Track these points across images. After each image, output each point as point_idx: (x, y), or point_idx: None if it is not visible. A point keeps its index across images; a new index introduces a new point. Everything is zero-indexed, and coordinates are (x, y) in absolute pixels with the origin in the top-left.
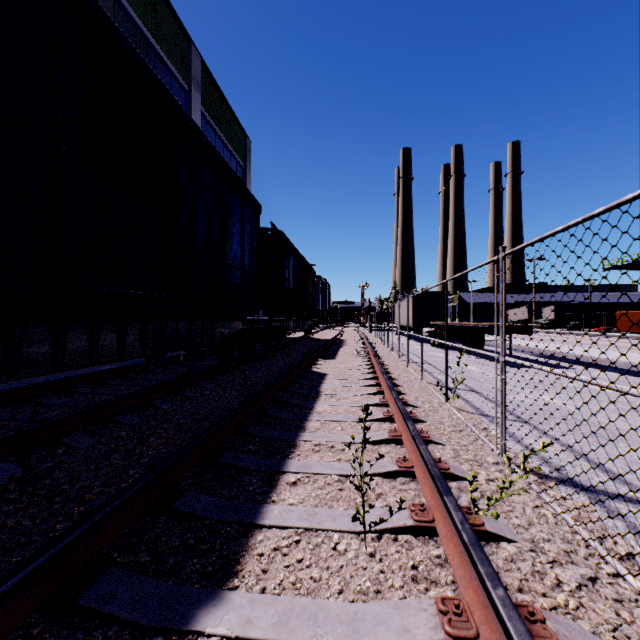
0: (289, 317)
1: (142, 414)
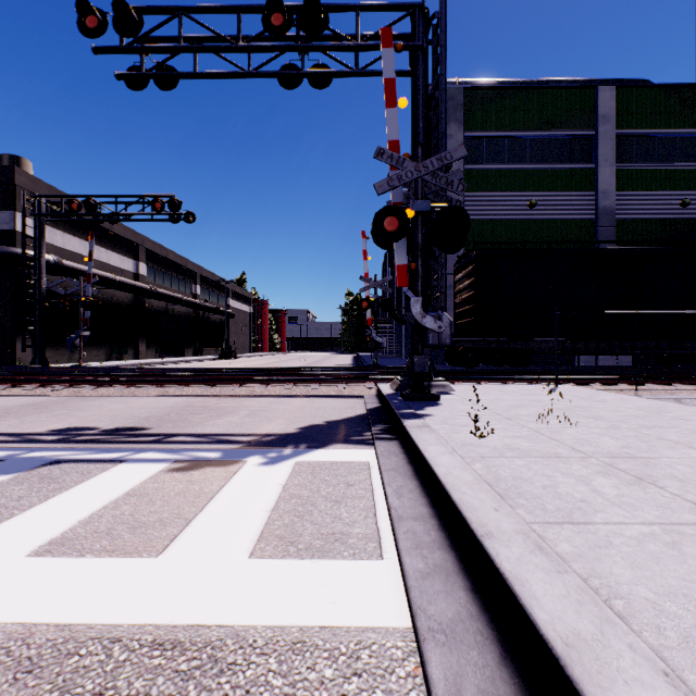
0: None
1: None
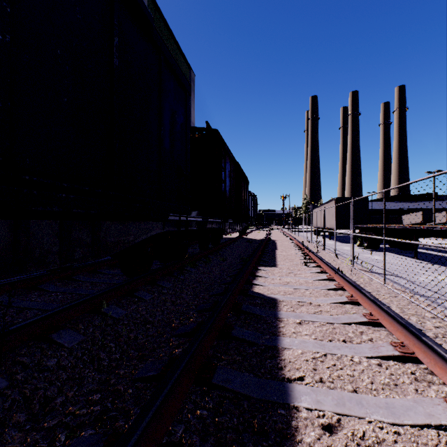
0: (225, 219)
1: None
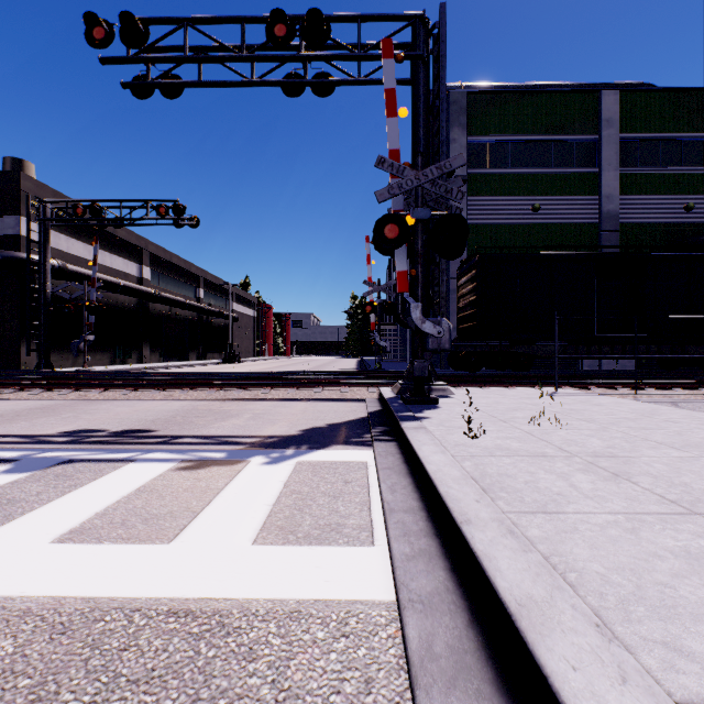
0: None
1: None
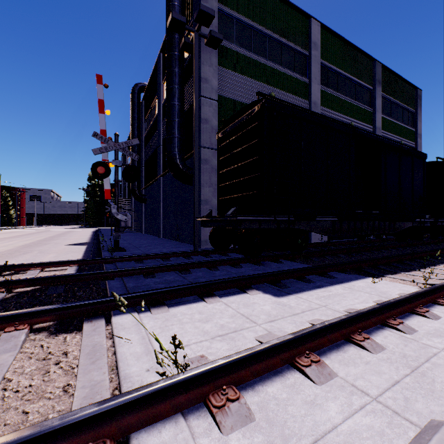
0: None
1: (367, 253)
